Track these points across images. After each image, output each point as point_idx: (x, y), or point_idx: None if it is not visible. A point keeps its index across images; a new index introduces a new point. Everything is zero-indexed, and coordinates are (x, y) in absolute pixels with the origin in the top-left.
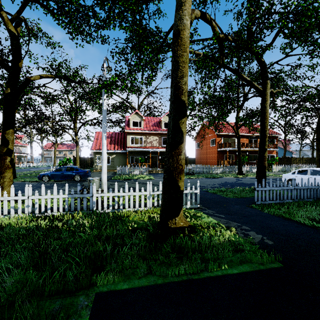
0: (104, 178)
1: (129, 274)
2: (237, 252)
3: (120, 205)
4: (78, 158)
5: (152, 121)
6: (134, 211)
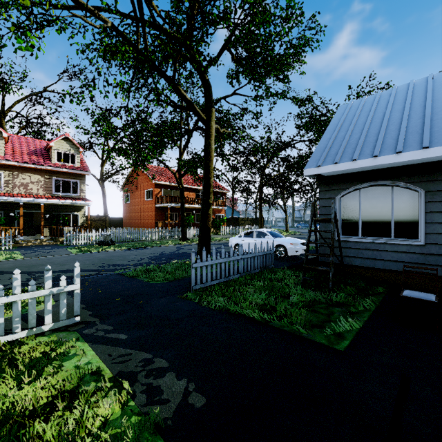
0: None
1: None
2: None
3: None
4: None
5: (31, 145)
6: None
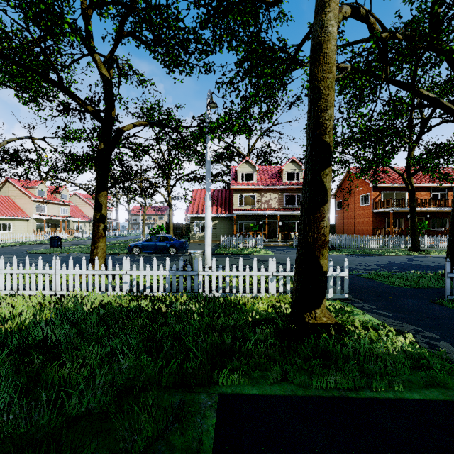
0: (208, 251)
1: (257, 377)
2: (419, 370)
3: (233, 288)
4: (171, 225)
5: (269, 171)
6: (252, 298)
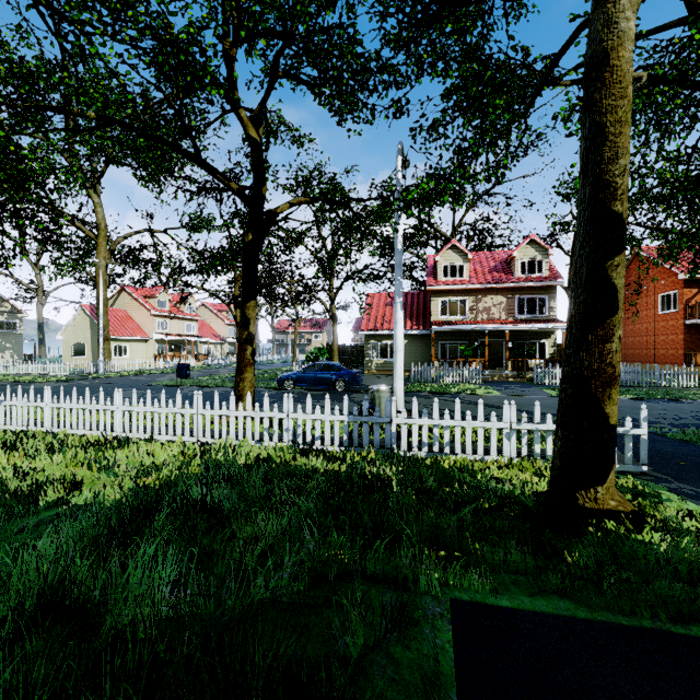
0: (398, 388)
1: (506, 583)
2: None
3: (445, 446)
4: (336, 348)
5: (490, 260)
6: (476, 462)
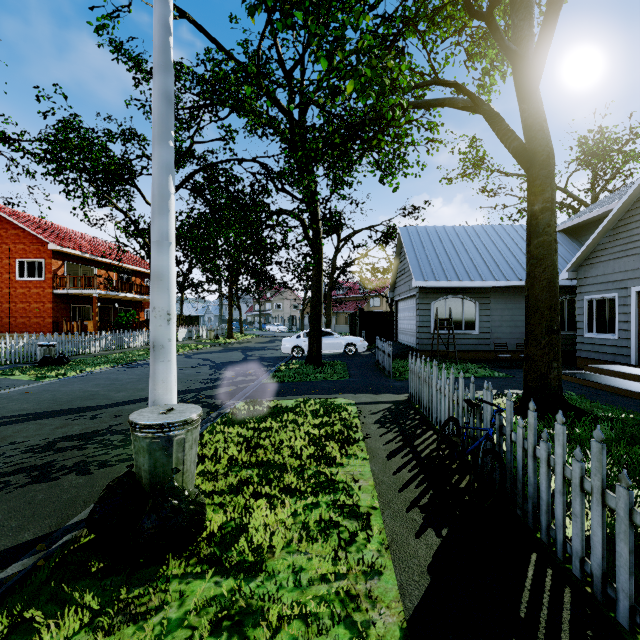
0: (175, 403)
1: None
2: None
3: None
4: None
5: None
6: None
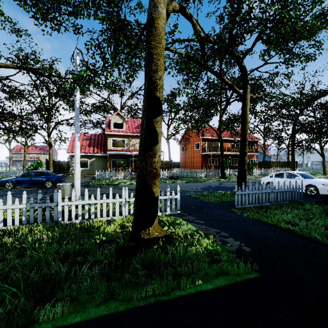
0: (77, 183)
1: (84, 302)
2: (214, 263)
3: (91, 214)
4: (51, 162)
5: (135, 123)
6: (107, 221)
